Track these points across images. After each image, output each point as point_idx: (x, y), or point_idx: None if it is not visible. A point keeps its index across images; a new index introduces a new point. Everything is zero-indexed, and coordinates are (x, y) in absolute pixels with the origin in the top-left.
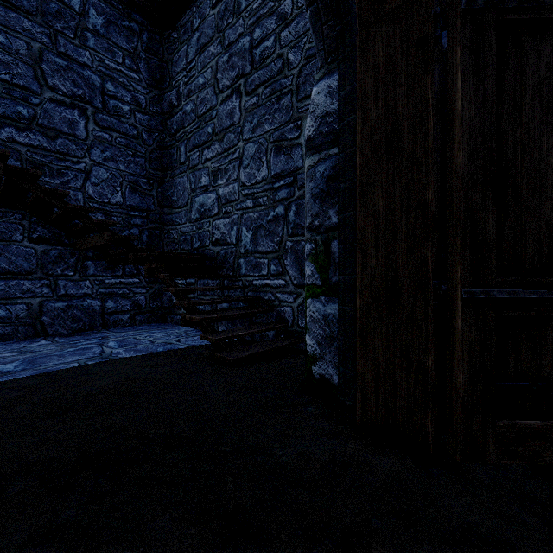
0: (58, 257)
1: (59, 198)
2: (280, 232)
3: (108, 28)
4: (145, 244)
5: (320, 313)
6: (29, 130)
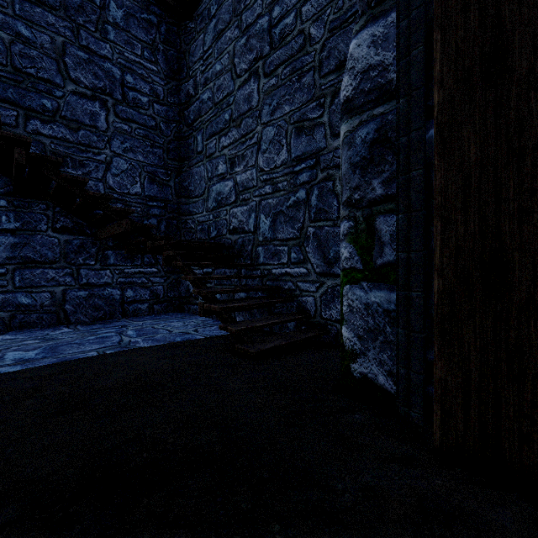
0: (80, 246)
1: (79, 186)
2: (301, 218)
3: (127, 21)
4: (163, 234)
5: (362, 301)
6: (53, 123)
